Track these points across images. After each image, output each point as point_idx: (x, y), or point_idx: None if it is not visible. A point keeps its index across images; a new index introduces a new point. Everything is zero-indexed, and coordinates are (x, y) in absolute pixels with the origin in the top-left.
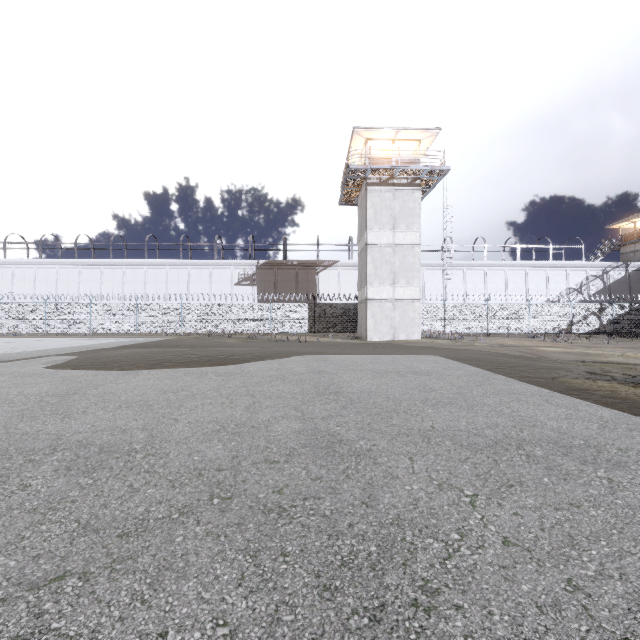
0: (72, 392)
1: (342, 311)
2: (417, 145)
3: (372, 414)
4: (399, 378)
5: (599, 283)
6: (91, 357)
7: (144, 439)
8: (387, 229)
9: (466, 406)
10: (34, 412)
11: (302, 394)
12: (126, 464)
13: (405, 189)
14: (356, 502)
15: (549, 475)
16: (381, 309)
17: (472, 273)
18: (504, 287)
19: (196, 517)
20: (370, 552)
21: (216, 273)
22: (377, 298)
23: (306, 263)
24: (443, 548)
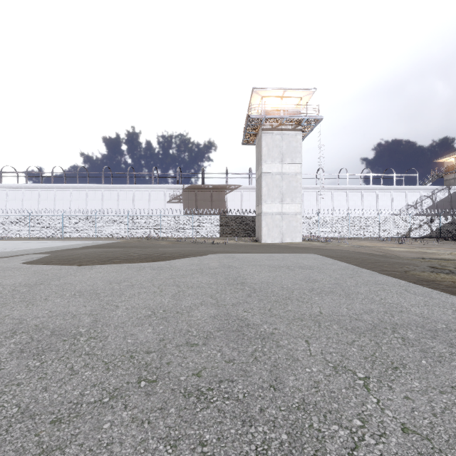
0: (39, 283)
1: (244, 221)
2: (299, 101)
3: (271, 301)
4: (289, 271)
5: (429, 201)
6: (59, 255)
7: (89, 323)
8: (277, 162)
9: (344, 294)
10: (6, 299)
11: (216, 284)
12: (71, 347)
13: (290, 133)
14: (265, 385)
15: (425, 357)
16: (273, 220)
17: (338, 194)
18: (361, 204)
19: (124, 401)
20: (282, 441)
21: (153, 194)
22: (270, 212)
23: (218, 187)
24: (348, 436)
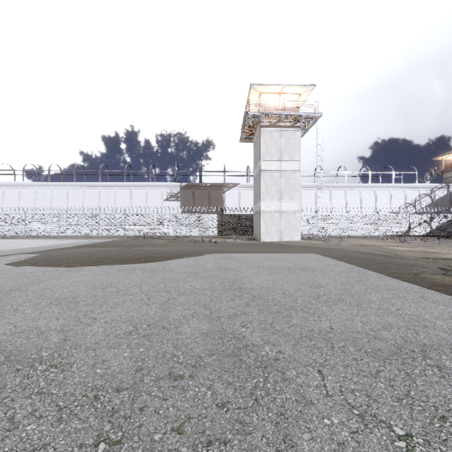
0: (16, 288)
1: (242, 219)
2: (297, 97)
3: (273, 312)
4: (290, 274)
5: (428, 199)
6: (49, 255)
7: (55, 344)
8: (275, 159)
9: (354, 303)
10: None
11: (211, 290)
12: (22, 380)
13: (289, 130)
14: (270, 450)
15: None
16: (271, 218)
17: (336, 192)
18: (359, 202)
19: None
20: None
21: (151, 192)
22: (268, 210)
23: (216, 185)
24: None
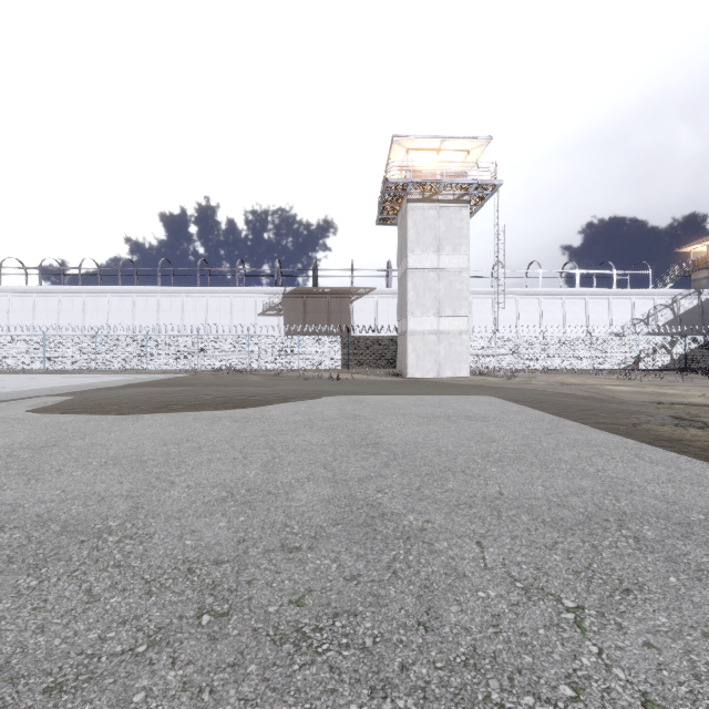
0: (52, 443)
1: (380, 344)
2: (465, 156)
3: (421, 474)
4: (450, 425)
5: (668, 313)
6: (88, 398)
7: (125, 512)
8: (431, 251)
9: (538, 463)
10: None
11: (333, 446)
12: (91, 553)
13: (451, 206)
14: (409, 621)
15: (675, 572)
16: (424, 342)
17: (526, 302)
18: (562, 318)
19: (172, 651)
20: None
21: (238, 302)
22: (419, 330)
23: (339, 291)
24: None
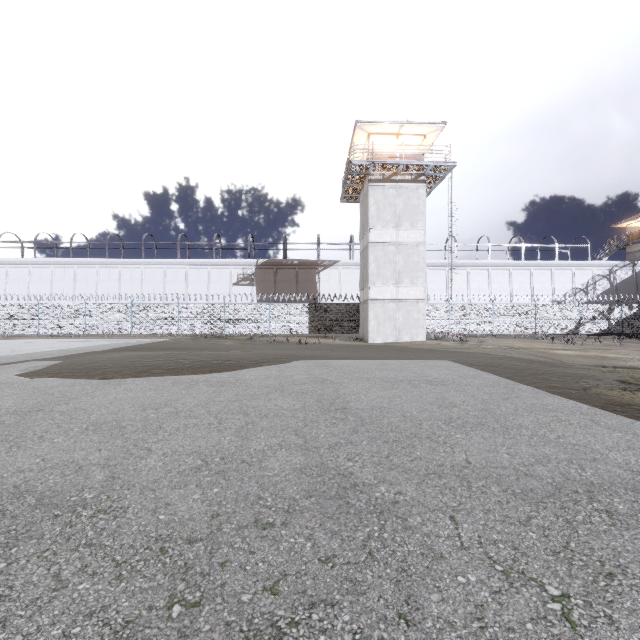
0: (37, 408)
1: (343, 312)
2: (421, 140)
3: (389, 441)
4: (412, 389)
5: (605, 283)
6: (75, 362)
7: (101, 482)
8: (390, 227)
9: (500, 429)
10: None
11: (304, 411)
12: (64, 529)
13: (409, 185)
14: (389, 613)
15: None
16: (384, 310)
17: (476, 273)
18: (509, 287)
19: None
20: None
21: (214, 273)
22: (380, 298)
23: (306, 262)
24: None
